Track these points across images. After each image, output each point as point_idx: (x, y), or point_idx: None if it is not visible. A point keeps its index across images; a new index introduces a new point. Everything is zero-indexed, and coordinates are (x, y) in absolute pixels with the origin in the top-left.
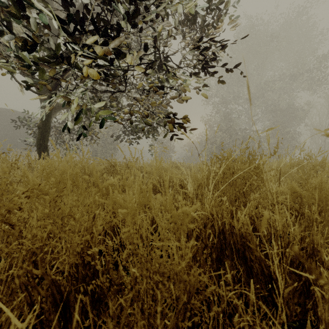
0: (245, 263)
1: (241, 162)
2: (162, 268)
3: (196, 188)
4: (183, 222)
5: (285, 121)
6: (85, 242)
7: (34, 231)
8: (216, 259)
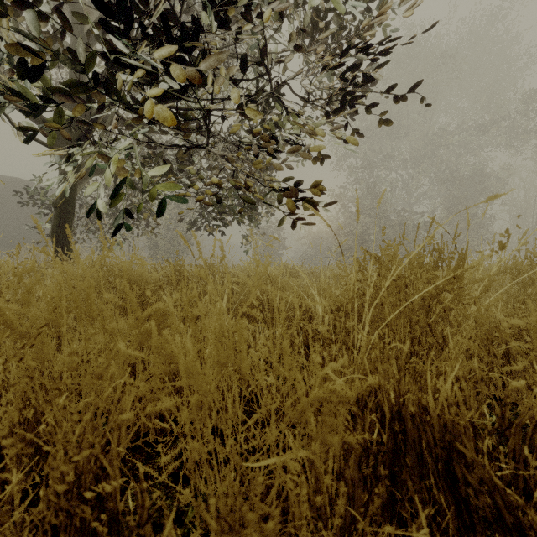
0: (452, 488)
1: (417, 265)
2: None
3: (331, 315)
4: (327, 423)
5: (468, 196)
6: (85, 459)
7: None
8: (386, 476)
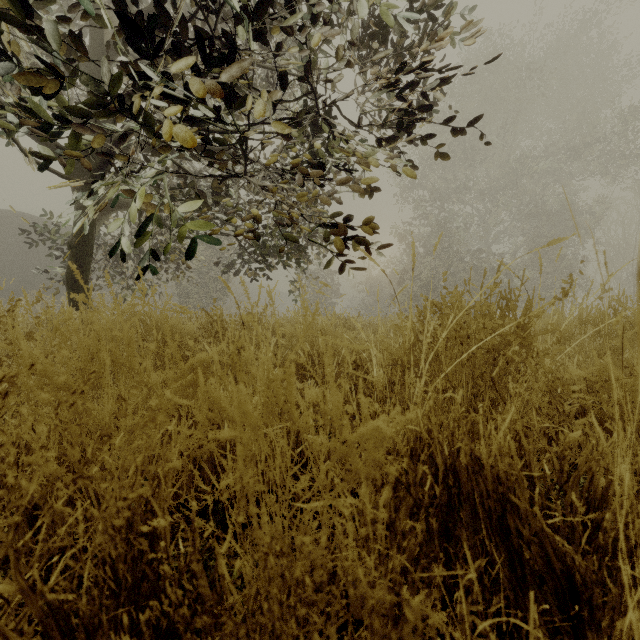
0: (505, 541)
1: (483, 314)
2: (320, 570)
3: (388, 369)
4: (371, 459)
5: (556, 234)
6: (138, 501)
7: (9, 480)
8: (439, 530)
